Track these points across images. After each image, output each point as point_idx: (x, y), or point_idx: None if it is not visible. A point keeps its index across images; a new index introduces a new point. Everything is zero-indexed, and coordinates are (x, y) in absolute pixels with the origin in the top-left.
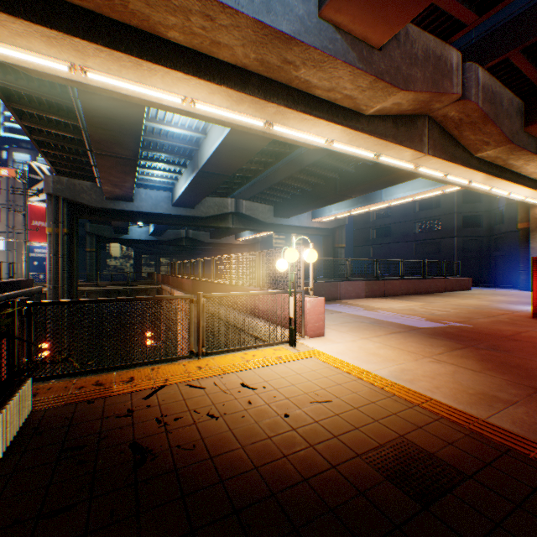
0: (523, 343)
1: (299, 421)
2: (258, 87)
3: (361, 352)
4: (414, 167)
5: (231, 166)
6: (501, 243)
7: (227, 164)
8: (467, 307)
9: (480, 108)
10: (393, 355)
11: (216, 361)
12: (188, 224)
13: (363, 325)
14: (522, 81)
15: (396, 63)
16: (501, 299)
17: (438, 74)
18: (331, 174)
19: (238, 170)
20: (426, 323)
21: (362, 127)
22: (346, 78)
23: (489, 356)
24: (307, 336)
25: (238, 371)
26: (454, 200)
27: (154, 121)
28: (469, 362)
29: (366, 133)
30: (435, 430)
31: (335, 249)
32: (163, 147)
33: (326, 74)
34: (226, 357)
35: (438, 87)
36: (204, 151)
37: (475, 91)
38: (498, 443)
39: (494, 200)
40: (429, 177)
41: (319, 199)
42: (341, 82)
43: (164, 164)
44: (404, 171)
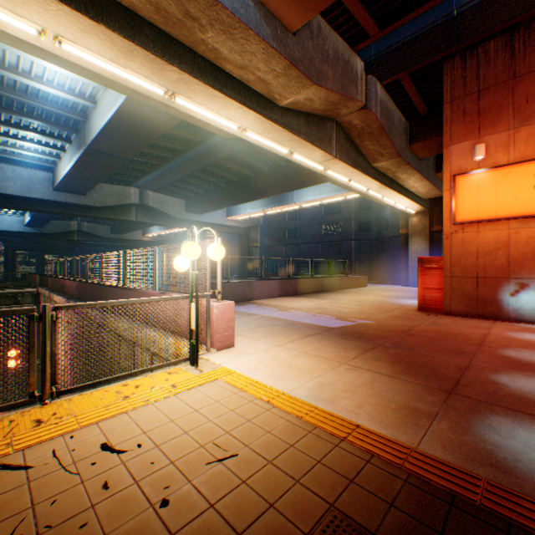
0: (420, 338)
1: (185, 512)
2: (154, 41)
3: (276, 365)
4: (323, 169)
5: (130, 147)
6: (387, 246)
7: (125, 144)
8: (368, 303)
9: (378, 120)
10: (311, 365)
11: (72, 405)
12: (77, 214)
13: (278, 328)
14: (408, 104)
15: (310, 54)
16: (391, 295)
17: (346, 78)
18: (246, 171)
19: (142, 155)
20: (337, 322)
21: (277, 118)
22: (259, 56)
23: (398, 355)
24: (214, 348)
25: (105, 419)
26: (352, 208)
27: (15, 71)
28: (383, 365)
29: (280, 125)
30: (370, 483)
31: (250, 248)
32: (34, 111)
33: (238, 45)
34: (93, 396)
35: (346, 91)
36: (93, 124)
37: (375, 104)
38: (441, 487)
39: (382, 210)
40: (335, 182)
41: (234, 196)
42: (255, 60)
43: (37, 134)
44: (314, 174)
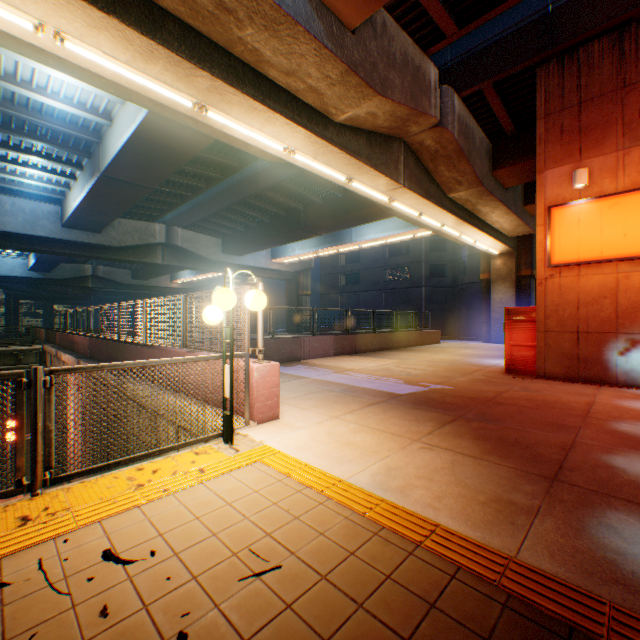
0: (509, 407)
1: None
2: (180, 39)
3: (331, 443)
4: (389, 200)
5: (153, 174)
6: (464, 294)
7: (148, 170)
8: (442, 363)
9: (456, 140)
10: (375, 442)
11: (71, 496)
12: (91, 255)
13: (333, 395)
14: (491, 121)
15: (373, 57)
16: (470, 353)
17: (417, 88)
18: (295, 204)
19: (169, 184)
20: (406, 387)
21: (332, 136)
22: (311, 59)
23: (483, 430)
24: (254, 421)
25: (111, 516)
26: (423, 248)
27: (13, 81)
28: (465, 443)
29: (336, 146)
30: (458, 608)
31: (300, 297)
32: (36, 130)
33: (284, 45)
34: (98, 484)
35: (417, 104)
36: (108, 145)
37: (452, 120)
38: (553, 615)
39: (458, 251)
40: (402, 216)
41: (280, 233)
42: (305, 64)
43: (41, 158)
44: (377, 207)
